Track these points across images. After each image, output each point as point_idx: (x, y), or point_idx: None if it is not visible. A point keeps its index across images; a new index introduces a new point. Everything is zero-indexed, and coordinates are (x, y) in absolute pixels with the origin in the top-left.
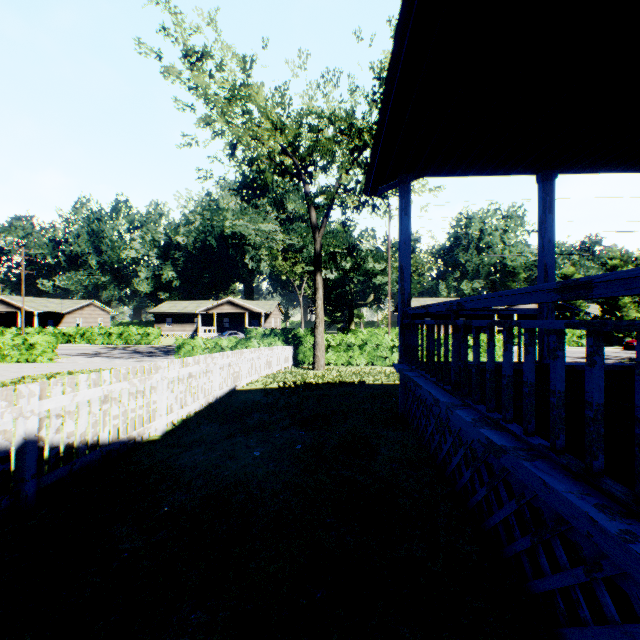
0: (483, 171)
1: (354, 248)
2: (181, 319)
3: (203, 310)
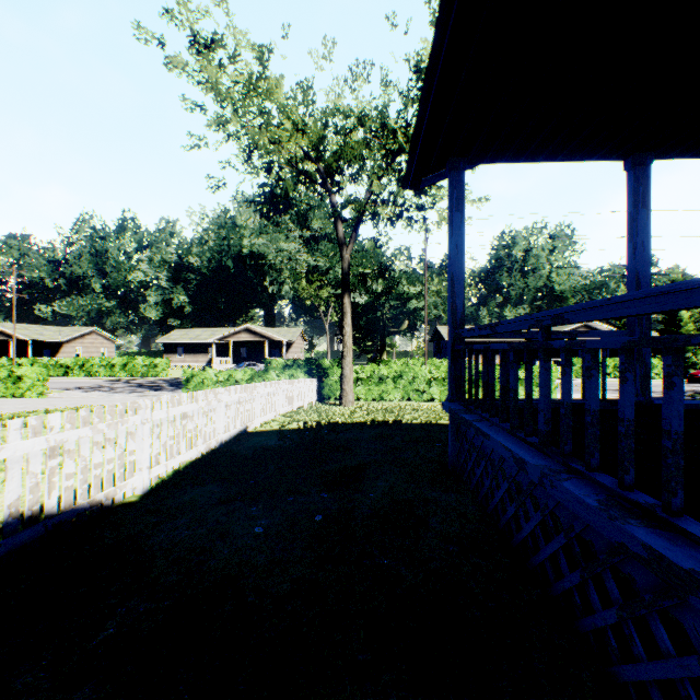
0: (558, 154)
1: (386, 269)
2: (193, 349)
3: (218, 338)
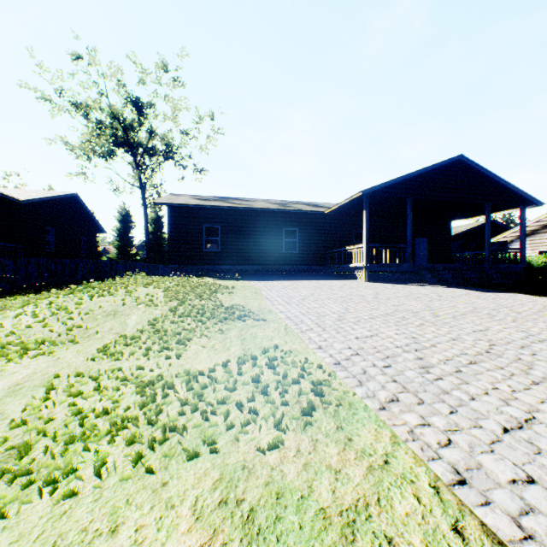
0: None
1: None
2: None
3: None
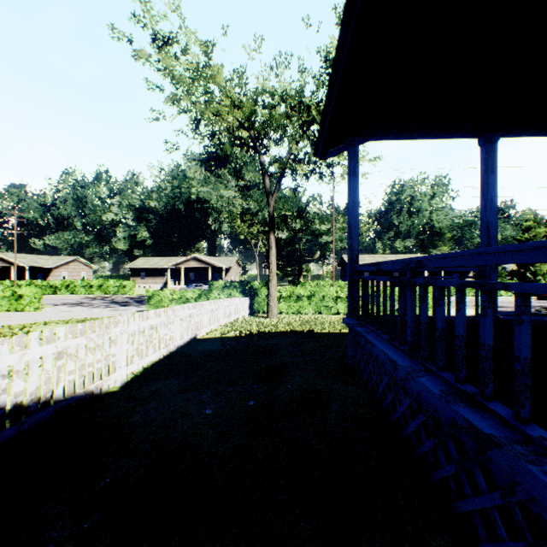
0: (428, 134)
1: (303, 211)
2: (153, 273)
3: (172, 265)
